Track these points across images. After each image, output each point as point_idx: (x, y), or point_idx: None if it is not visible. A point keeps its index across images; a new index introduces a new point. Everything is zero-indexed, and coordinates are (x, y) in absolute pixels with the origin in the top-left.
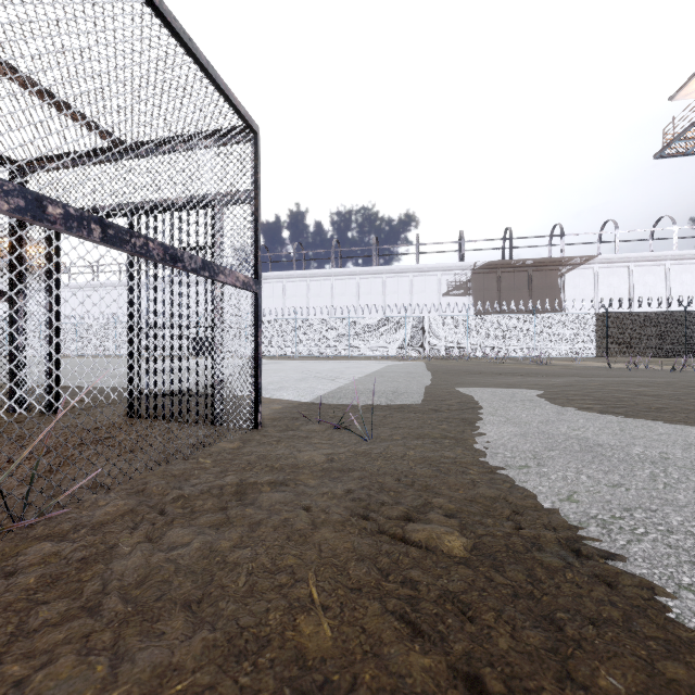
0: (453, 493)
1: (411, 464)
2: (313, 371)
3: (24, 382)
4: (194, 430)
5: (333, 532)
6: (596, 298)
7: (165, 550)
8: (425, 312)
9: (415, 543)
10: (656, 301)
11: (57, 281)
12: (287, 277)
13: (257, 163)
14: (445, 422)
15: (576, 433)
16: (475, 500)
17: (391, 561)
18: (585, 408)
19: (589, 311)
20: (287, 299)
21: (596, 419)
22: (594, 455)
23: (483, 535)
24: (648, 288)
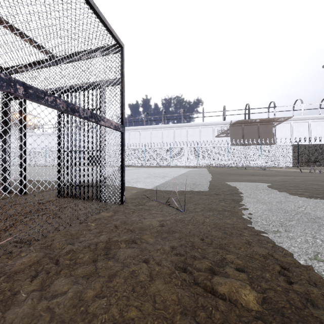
0: (237, 250)
1: (208, 228)
2: (153, 173)
3: (9, 179)
4: (90, 205)
5: (164, 284)
6: (292, 137)
7: (49, 297)
8: (206, 145)
9: (220, 295)
10: (322, 139)
11: (24, 128)
12: (141, 129)
13: (123, 63)
14: (223, 201)
15: (301, 210)
16: (253, 256)
17: (206, 316)
18: (299, 194)
19: (288, 144)
20: (141, 139)
21: (309, 201)
22: (318, 225)
23: (267, 289)
24: (318, 132)
